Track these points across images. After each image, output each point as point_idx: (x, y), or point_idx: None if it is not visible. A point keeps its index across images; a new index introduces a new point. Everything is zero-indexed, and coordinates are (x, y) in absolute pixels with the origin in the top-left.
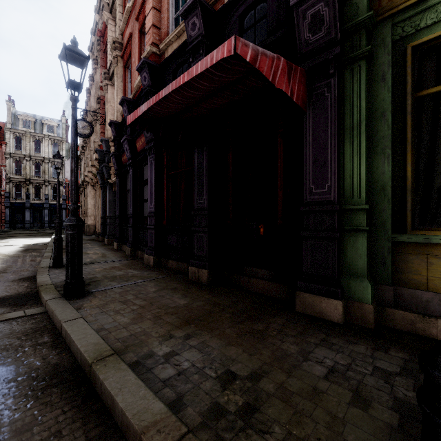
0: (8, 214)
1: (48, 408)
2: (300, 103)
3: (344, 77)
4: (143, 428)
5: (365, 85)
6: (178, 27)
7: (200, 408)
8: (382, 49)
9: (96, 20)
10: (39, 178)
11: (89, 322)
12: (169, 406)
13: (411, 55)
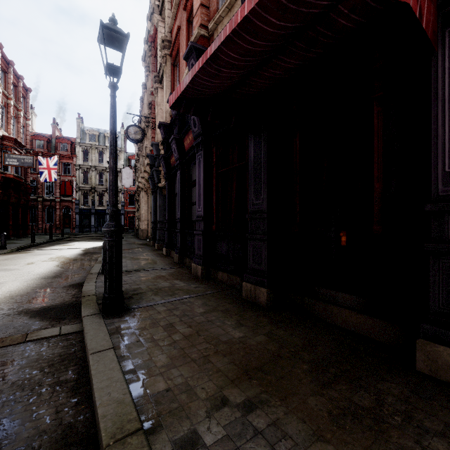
0: (78, 219)
1: None
2: (430, 34)
3: None
4: None
5: None
6: None
7: None
8: None
9: (148, 28)
10: (102, 187)
11: (119, 357)
12: None
13: None
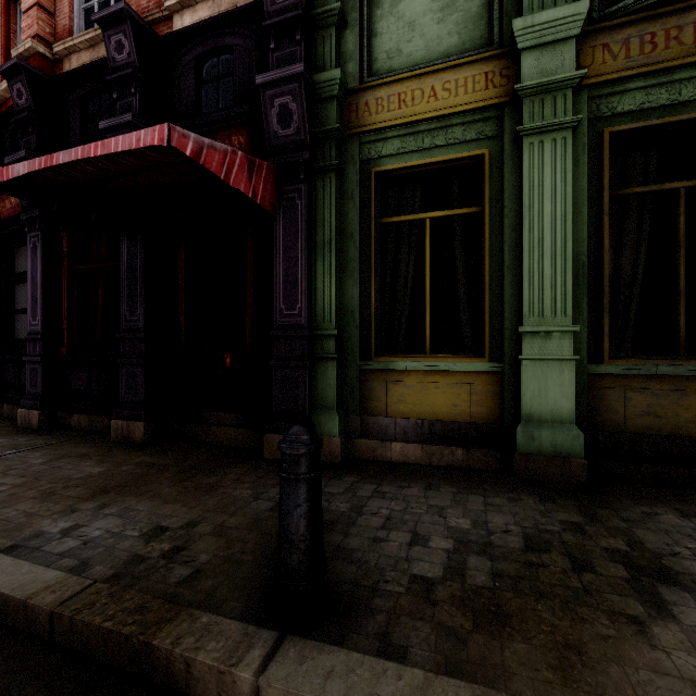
0: None
1: None
2: (268, 206)
3: (316, 186)
4: (30, 595)
5: (335, 200)
6: (92, 30)
7: (114, 564)
8: (351, 165)
9: None
10: None
11: None
12: (70, 572)
13: (374, 180)
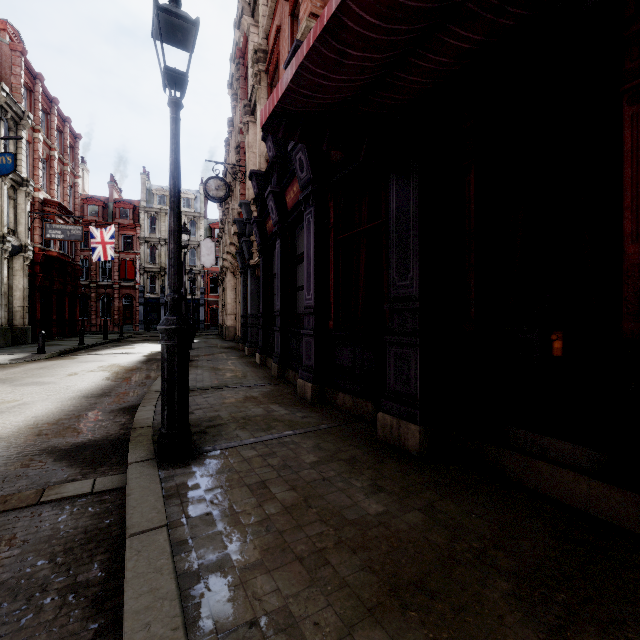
0: (143, 313)
1: None
2: None
3: None
4: None
5: None
6: None
7: None
8: None
9: (235, 40)
10: None
11: (175, 545)
12: None
13: None
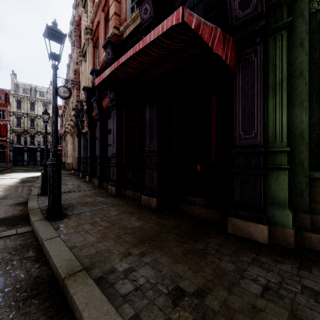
0: (12, 155)
1: (27, 318)
2: (232, 66)
3: (268, 44)
4: None
5: (286, 50)
6: (134, 13)
7: None
8: (300, 20)
9: (73, 14)
10: (34, 130)
11: (64, 241)
12: None
13: None
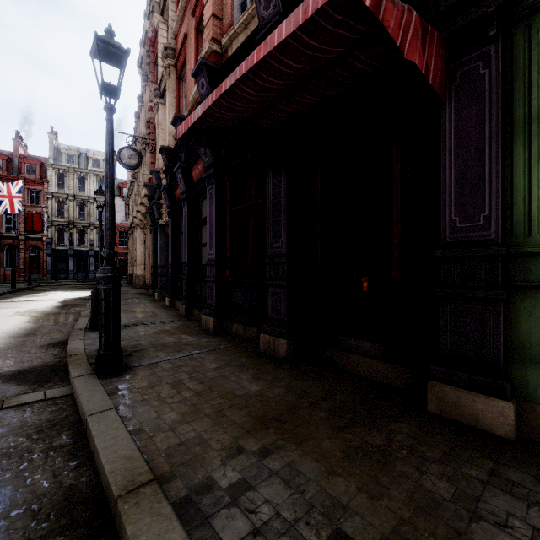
0: (50, 263)
1: None
2: (438, 88)
3: (512, 41)
4: None
5: None
6: (246, 11)
7: None
8: None
9: (145, 28)
10: (84, 221)
11: (123, 417)
12: None
13: None
